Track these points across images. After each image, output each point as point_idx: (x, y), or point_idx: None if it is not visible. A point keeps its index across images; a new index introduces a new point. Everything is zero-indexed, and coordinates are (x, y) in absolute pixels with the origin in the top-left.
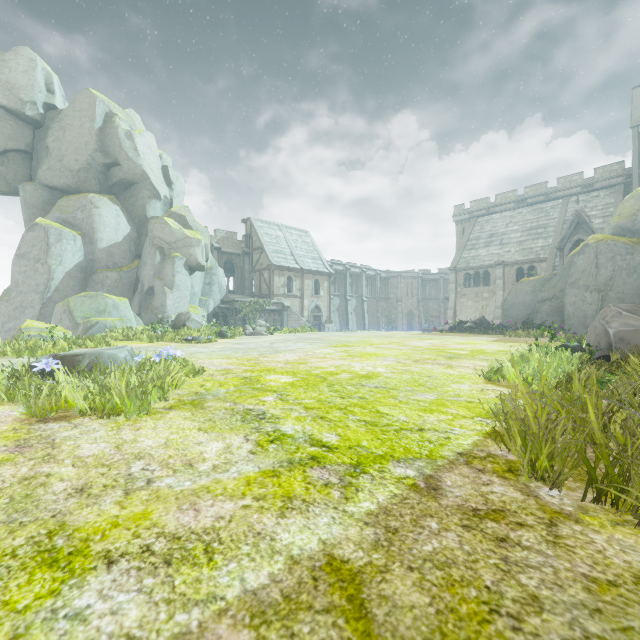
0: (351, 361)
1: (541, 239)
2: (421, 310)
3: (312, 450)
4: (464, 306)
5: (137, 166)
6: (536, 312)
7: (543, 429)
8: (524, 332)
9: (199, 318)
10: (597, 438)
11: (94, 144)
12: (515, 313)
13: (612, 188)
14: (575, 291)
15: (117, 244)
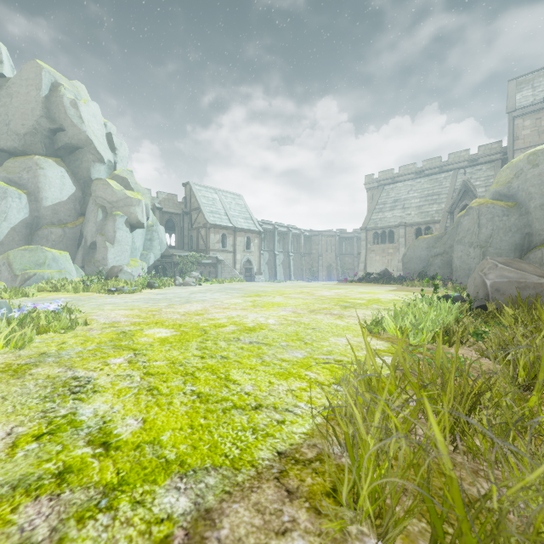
0: (250, 311)
1: (436, 204)
2: (338, 263)
3: (78, 454)
4: (373, 260)
5: (81, 132)
6: (430, 265)
7: (374, 437)
8: (419, 282)
9: (139, 270)
10: (446, 467)
11: (40, 110)
12: (413, 266)
13: (492, 163)
14: (461, 247)
15: (62, 203)
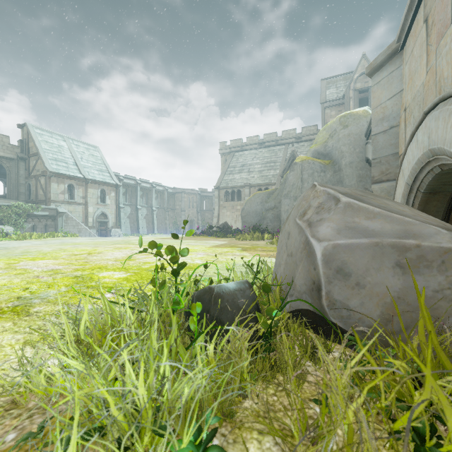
0: None
1: (273, 170)
2: (199, 218)
3: None
4: (225, 215)
5: None
6: (263, 219)
7: None
8: (250, 235)
9: None
10: None
11: None
12: (250, 219)
13: (311, 141)
14: (288, 201)
15: None
